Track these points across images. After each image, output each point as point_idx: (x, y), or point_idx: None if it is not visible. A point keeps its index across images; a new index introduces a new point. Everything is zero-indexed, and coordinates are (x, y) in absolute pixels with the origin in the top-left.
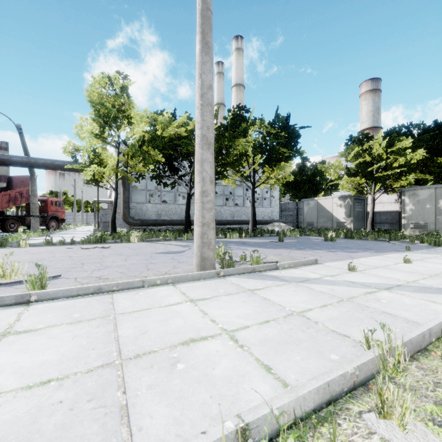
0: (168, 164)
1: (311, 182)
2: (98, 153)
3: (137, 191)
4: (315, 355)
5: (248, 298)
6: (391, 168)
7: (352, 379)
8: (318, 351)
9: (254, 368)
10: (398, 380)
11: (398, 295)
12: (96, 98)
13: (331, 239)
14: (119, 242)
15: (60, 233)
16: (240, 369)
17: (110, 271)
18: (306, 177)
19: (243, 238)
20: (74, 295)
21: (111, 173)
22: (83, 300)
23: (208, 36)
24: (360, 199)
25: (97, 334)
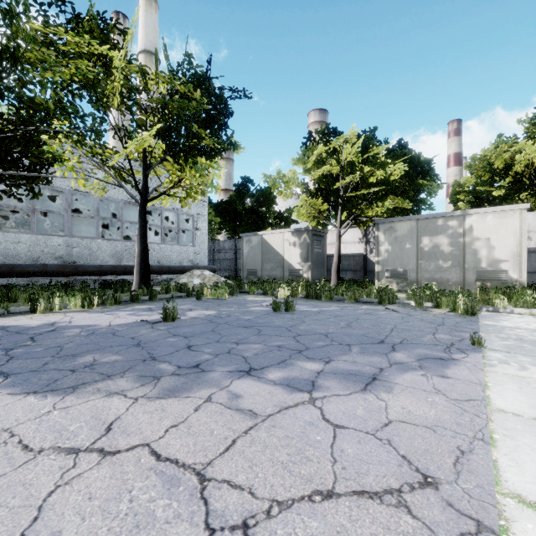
0: None
1: (256, 213)
2: None
3: None
4: None
5: None
6: (366, 186)
7: None
8: None
9: None
10: None
11: None
12: None
13: (286, 306)
14: None
15: None
16: None
17: None
18: (248, 205)
19: (89, 310)
20: None
21: None
22: None
23: None
24: (319, 236)
25: None
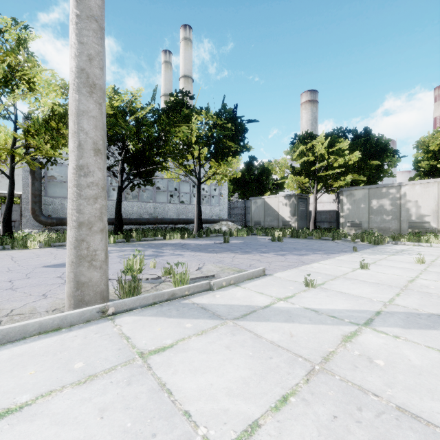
0: None
1: (259, 181)
2: None
3: None
4: None
5: (125, 388)
6: (332, 168)
7: None
8: None
9: None
10: None
11: (390, 339)
12: None
13: (278, 239)
14: (10, 248)
15: None
16: None
17: None
18: (254, 176)
19: (185, 239)
20: None
21: (2, 154)
22: None
23: None
24: (303, 199)
25: None
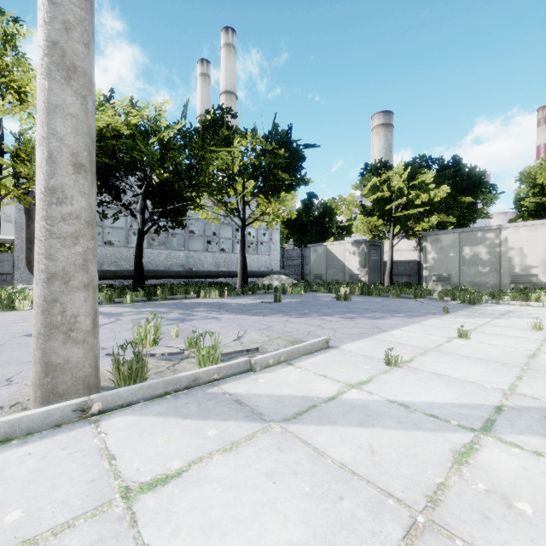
0: (97, 178)
1: (320, 224)
2: None
3: None
4: None
5: None
6: (413, 207)
7: None
8: None
9: None
10: None
11: (529, 458)
12: None
13: (345, 297)
14: None
15: None
16: None
17: None
18: (313, 218)
19: (225, 297)
20: None
21: None
22: None
23: None
24: (376, 246)
25: None
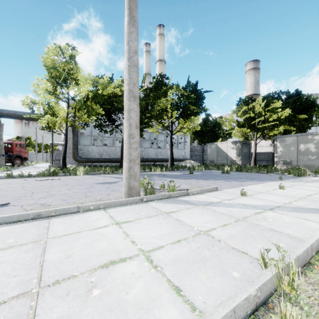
0: (107, 116)
1: (213, 131)
2: (51, 106)
3: (85, 137)
4: (219, 273)
5: (165, 219)
6: (268, 122)
7: (255, 301)
8: (222, 269)
9: (165, 290)
10: (292, 296)
11: (279, 214)
12: (50, 63)
13: (226, 172)
14: (68, 175)
15: (22, 168)
16: (152, 293)
17: (54, 198)
18: (209, 128)
19: (164, 172)
20: (15, 221)
21: (62, 121)
22: (22, 226)
23: (134, 11)
24: (246, 144)
25: (24, 260)
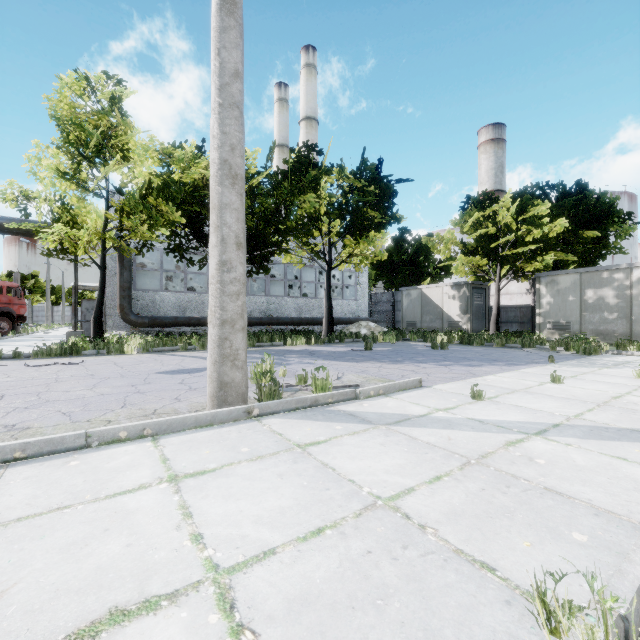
0: (191, 228)
1: (413, 264)
2: (68, 205)
3: (153, 274)
4: None
5: (293, 465)
6: (523, 244)
7: None
8: (428, 633)
9: None
10: None
11: (560, 446)
12: (67, 114)
13: (441, 345)
14: (105, 353)
15: (13, 339)
16: None
17: (47, 410)
18: (406, 257)
19: (312, 345)
20: None
21: (93, 239)
22: None
23: None
24: (480, 289)
25: None
